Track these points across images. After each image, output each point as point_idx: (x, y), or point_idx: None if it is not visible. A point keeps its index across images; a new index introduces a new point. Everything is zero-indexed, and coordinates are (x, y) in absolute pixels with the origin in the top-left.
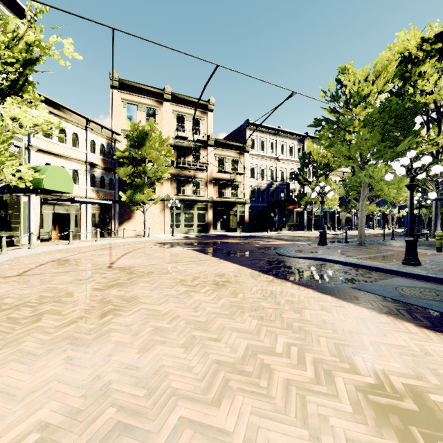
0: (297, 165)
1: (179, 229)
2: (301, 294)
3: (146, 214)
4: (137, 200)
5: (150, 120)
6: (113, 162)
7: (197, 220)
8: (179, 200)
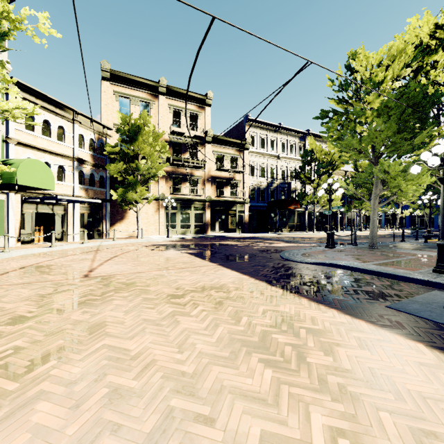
0: (299, 164)
1: (175, 230)
2: (324, 318)
3: (139, 214)
4: (129, 199)
5: (143, 113)
6: (104, 158)
7: (194, 220)
8: (175, 199)
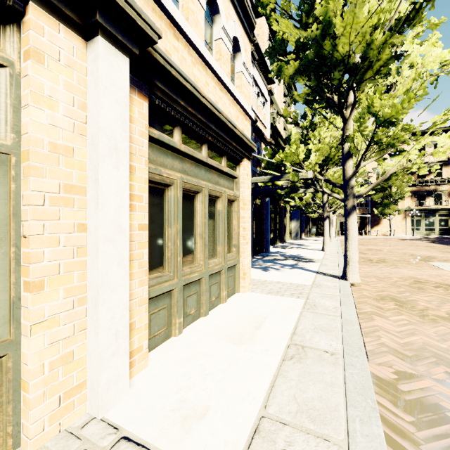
0: None
1: (419, 232)
2: None
3: (391, 221)
4: (385, 213)
5: None
6: None
7: (438, 225)
8: (419, 210)
